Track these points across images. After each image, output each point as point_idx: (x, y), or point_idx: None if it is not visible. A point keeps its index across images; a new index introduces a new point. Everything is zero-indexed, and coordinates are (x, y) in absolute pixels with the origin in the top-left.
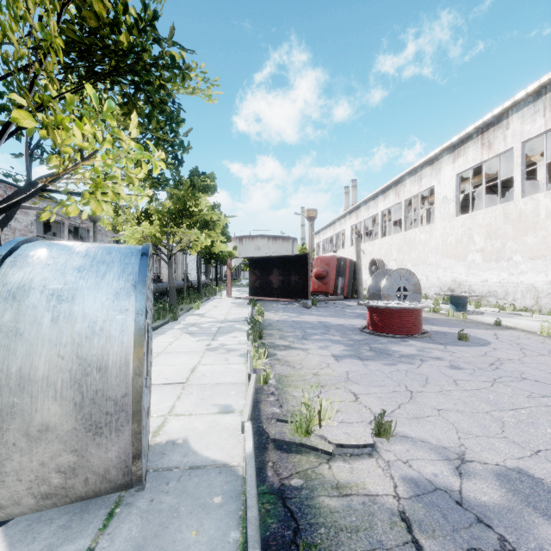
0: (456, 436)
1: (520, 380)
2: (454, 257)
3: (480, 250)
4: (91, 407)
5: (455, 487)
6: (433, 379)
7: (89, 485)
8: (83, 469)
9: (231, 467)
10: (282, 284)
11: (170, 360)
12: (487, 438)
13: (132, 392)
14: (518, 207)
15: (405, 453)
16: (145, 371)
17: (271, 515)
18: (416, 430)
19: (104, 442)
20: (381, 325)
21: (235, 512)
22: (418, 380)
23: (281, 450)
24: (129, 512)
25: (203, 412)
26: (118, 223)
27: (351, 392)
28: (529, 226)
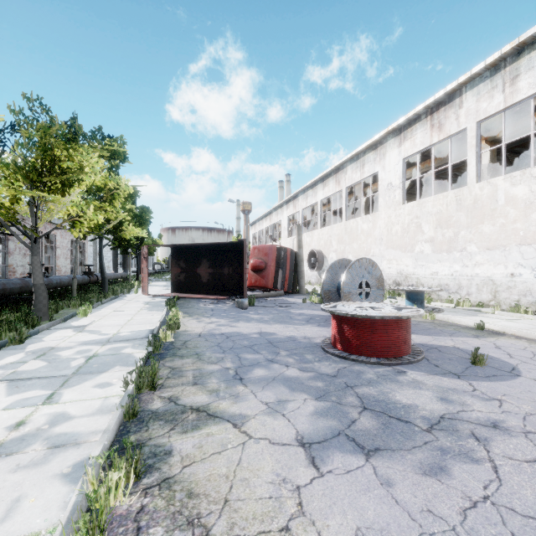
0: None
1: None
2: (400, 248)
3: (430, 239)
4: None
5: None
6: None
7: None
8: None
9: None
10: (213, 278)
11: None
12: None
13: None
14: (473, 193)
15: None
16: None
17: None
18: None
19: None
20: (358, 342)
21: None
22: None
23: None
24: None
25: None
26: None
27: None
28: (485, 214)
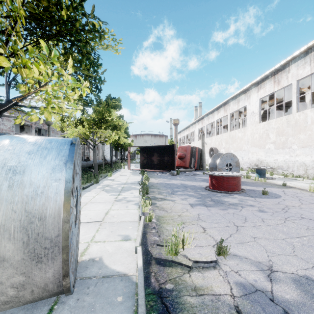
0: (266, 255)
1: (300, 218)
2: (258, 146)
3: (273, 142)
4: (34, 244)
5: (268, 289)
6: (249, 218)
7: (34, 294)
8: (29, 285)
9: (128, 276)
10: (159, 162)
11: (93, 207)
12: (285, 256)
13: (62, 233)
14: (295, 118)
15: (236, 266)
16: (75, 216)
17: (154, 309)
18: (241, 250)
19: (43, 267)
20: (217, 185)
21: (131, 307)
22: (241, 219)
23: (160, 265)
24: (63, 308)
25: (112, 240)
26: (64, 126)
27: (201, 226)
28: (301, 129)
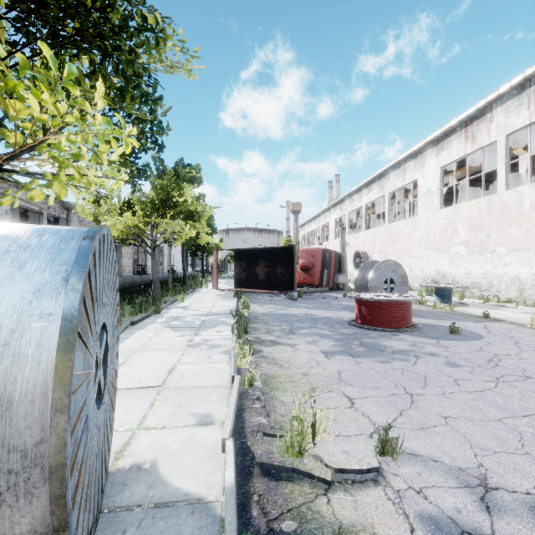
0: (472, 453)
1: (524, 379)
2: (437, 249)
3: (464, 242)
4: None
5: (486, 530)
6: (432, 378)
7: None
8: None
9: (207, 503)
10: (268, 276)
11: (147, 358)
12: (508, 455)
13: (49, 437)
14: (502, 200)
15: (417, 478)
16: (102, 384)
17: None
18: (424, 444)
19: (7, 514)
20: (370, 318)
21: None
22: (417, 381)
23: (269, 477)
24: None
25: (178, 424)
26: (99, 213)
27: (346, 395)
28: (513, 218)
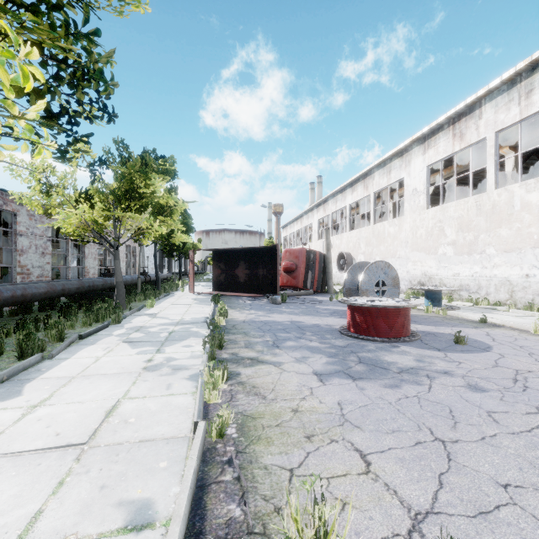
0: None
1: None
2: (424, 250)
3: (452, 242)
4: None
5: None
6: (460, 412)
7: None
8: None
9: None
10: (249, 278)
11: (82, 391)
12: None
13: None
14: (492, 199)
15: None
16: None
17: None
18: None
19: None
20: (366, 326)
21: None
22: (442, 416)
23: None
24: None
25: (91, 532)
26: (48, 204)
27: (355, 448)
28: (503, 218)
